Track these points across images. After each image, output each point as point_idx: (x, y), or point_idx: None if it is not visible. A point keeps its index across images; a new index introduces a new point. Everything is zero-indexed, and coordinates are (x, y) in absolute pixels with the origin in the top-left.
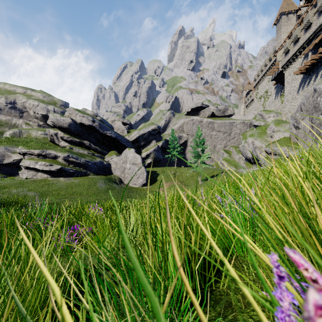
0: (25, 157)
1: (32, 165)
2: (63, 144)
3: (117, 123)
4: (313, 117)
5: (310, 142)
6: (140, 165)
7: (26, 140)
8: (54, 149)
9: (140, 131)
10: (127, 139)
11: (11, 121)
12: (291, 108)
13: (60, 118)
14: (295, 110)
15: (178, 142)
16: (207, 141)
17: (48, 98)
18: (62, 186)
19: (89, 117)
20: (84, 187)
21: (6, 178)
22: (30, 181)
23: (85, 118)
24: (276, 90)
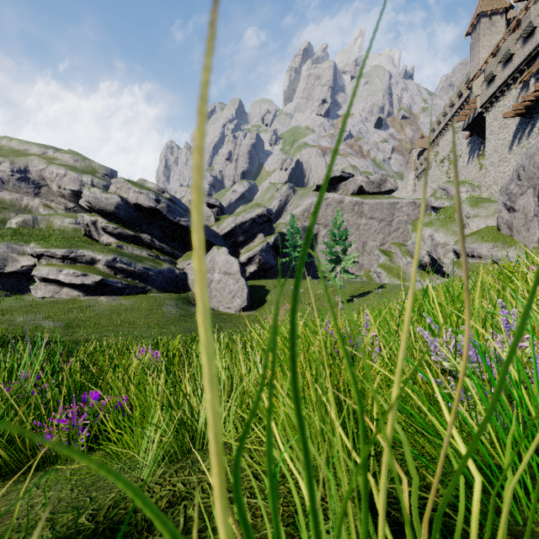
0: (41, 261)
1: (53, 275)
2: (106, 239)
3: None
4: None
5: (536, 234)
6: (236, 276)
7: (45, 232)
8: (91, 248)
9: (237, 217)
10: (215, 231)
11: (21, 201)
12: (497, 177)
13: (100, 196)
14: (508, 179)
15: (302, 236)
16: (351, 235)
17: (82, 164)
18: (103, 312)
19: (151, 195)
20: (140, 313)
21: (9, 298)
22: (49, 302)
23: (144, 196)
24: (470, 147)
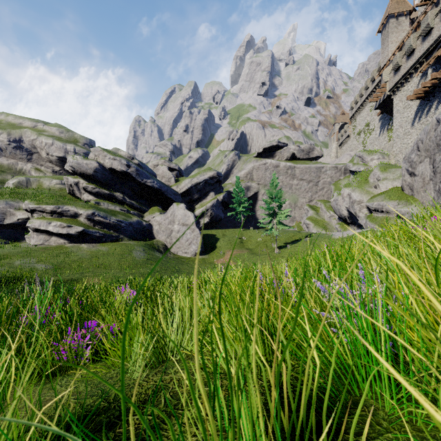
0: (34, 215)
1: (44, 226)
2: (86, 197)
3: (161, 168)
4: (436, 160)
5: (431, 194)
6: (192, 227)
7: (36, 191)
8: (74, 204)
9: (193, 179)
10: (175, 190)
11: (16, 165)
12: (402, 148)
13: (82, 162)
14: (409, 149)
15: (246, 194)
16: (285, 193)
17: (66, 135)
18: (85, 256)
19: (123, 161)
20: (115, 257)
21: (8, 245)
22: (41, 248)
23: (117, 162)
24: (381, 122)
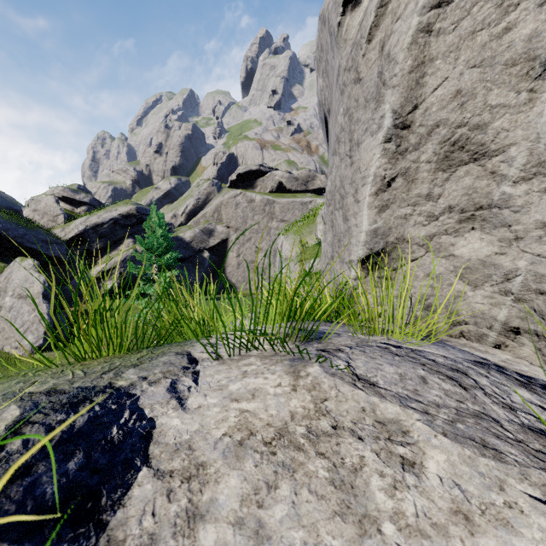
0: None
1: None
2: None
3: (44, 200)
4: None
5: None
6: (35, 300)
7: None
8: None
9: (90, 217)
10: (57, 235)
11: None
12: None
13: None
14: None
15: (207, 242)
16: (262, 241)
17: None
18: None
19: None
20: None
21: None
22: None
23: None
24: None
